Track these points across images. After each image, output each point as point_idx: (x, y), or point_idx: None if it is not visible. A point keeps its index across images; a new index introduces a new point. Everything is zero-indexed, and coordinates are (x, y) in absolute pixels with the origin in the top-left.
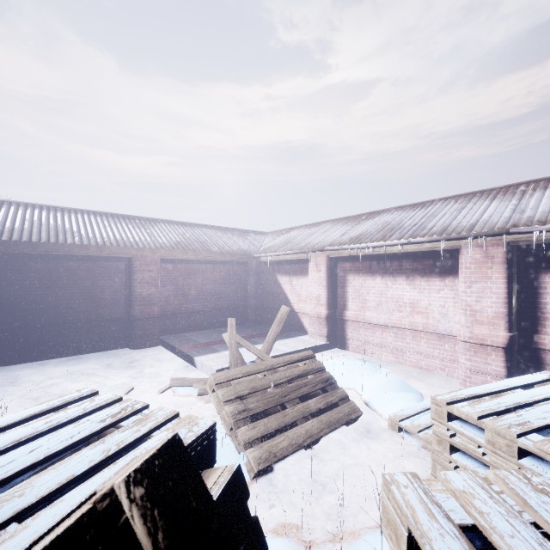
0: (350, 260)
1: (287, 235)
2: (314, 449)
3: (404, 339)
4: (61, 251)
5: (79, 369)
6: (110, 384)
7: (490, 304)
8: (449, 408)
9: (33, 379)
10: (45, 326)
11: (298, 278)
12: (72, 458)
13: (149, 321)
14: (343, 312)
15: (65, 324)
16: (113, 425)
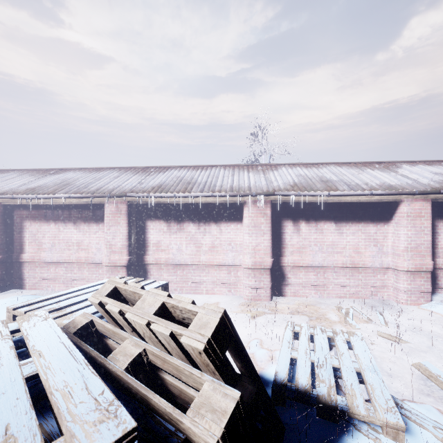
0: (27, 208)
1: None
2: None
3: (72, 270)
4: None
5: None
6: None
7: (119, 240)
8: (14, 312)
9: None
10: None
11: None
12: None
13: None
14: (20, 255)
15: None
16: None
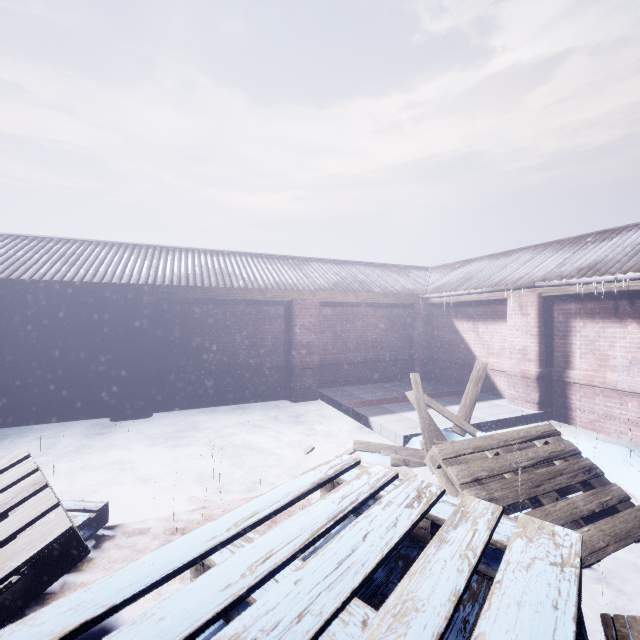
0: (576, 300)
1: (464, 270)
2: (597, 571)
3: None
4: (228, 295)
5: (248, 419)
6: (282, 439)
7: None
8: None
9: (211, 426)
10: (213, 373)
11: (487, 325)
12: (427, 560)
13: (308, 372)
14: (564, 371)
15: (231, 371)
16: (425, 514)
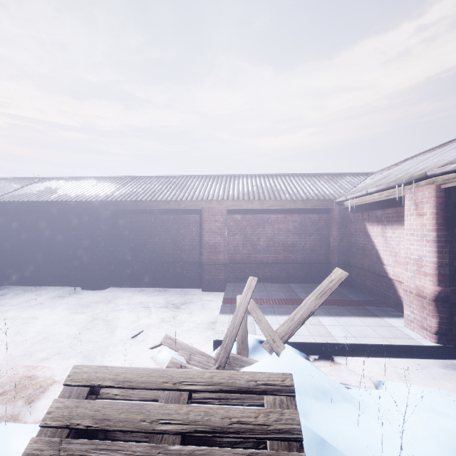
0: None
1: (391, 170)
2: None
3: None
4: (153, 206)
5: (151, 300)
6: (151, 321)
7: None
8: None
9: (122, 301)
10: (148, 263)
11: (394, 228)
12: None
13: (215, 268)
14: None
15: (160, 262)
16: None
